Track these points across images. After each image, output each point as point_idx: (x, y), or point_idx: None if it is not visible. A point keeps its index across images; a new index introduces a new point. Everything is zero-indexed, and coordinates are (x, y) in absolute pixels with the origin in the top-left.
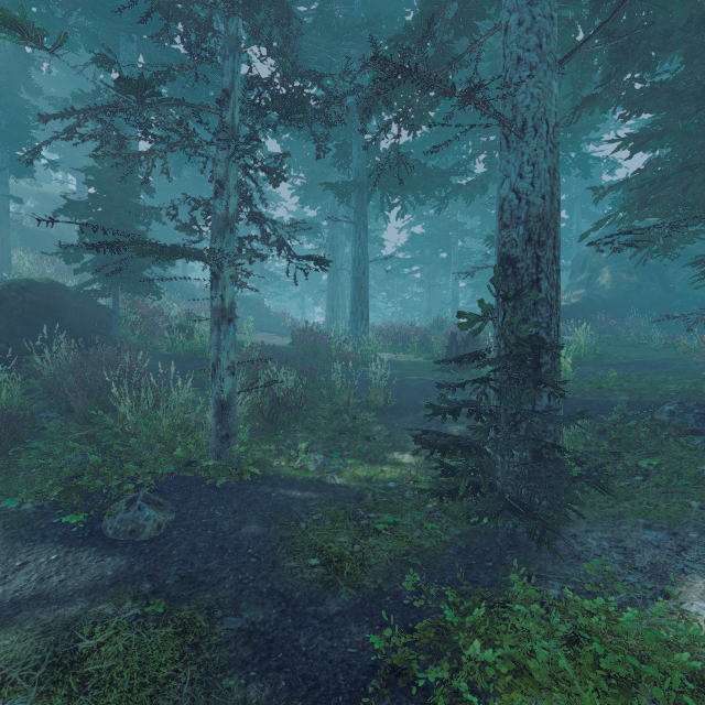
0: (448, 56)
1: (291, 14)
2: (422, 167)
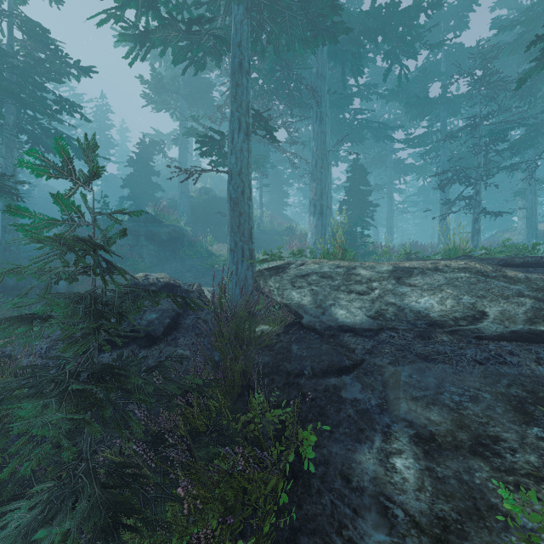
0: (541, 135)
1: (429, 99)
2: (487, 161)
